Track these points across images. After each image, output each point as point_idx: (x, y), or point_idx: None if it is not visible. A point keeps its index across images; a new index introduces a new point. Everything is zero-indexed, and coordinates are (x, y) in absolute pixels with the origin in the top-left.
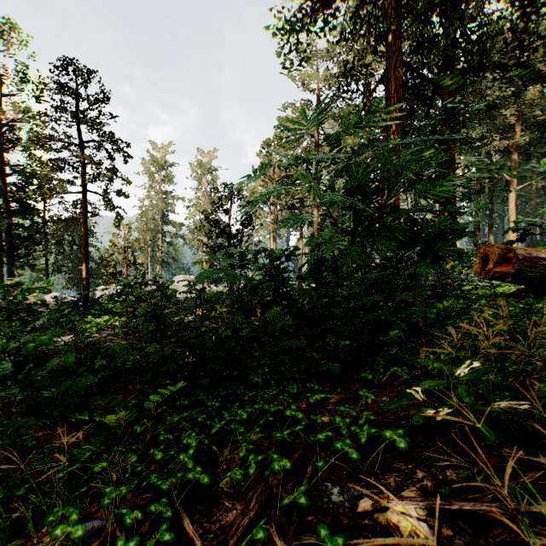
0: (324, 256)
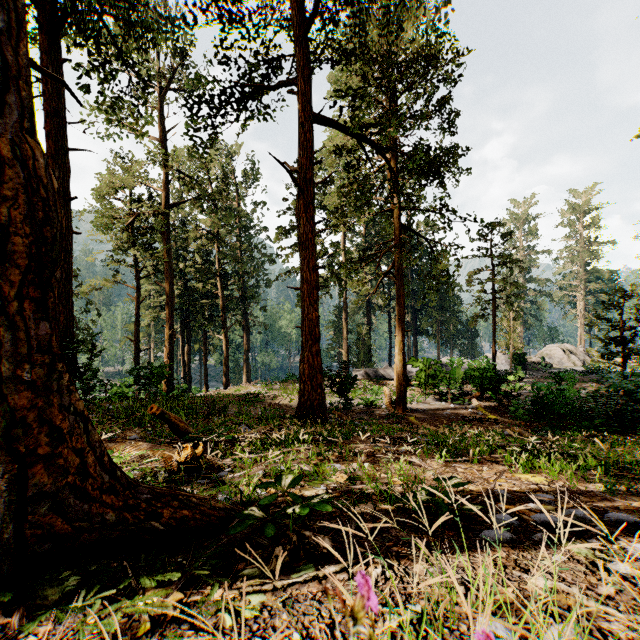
0: None
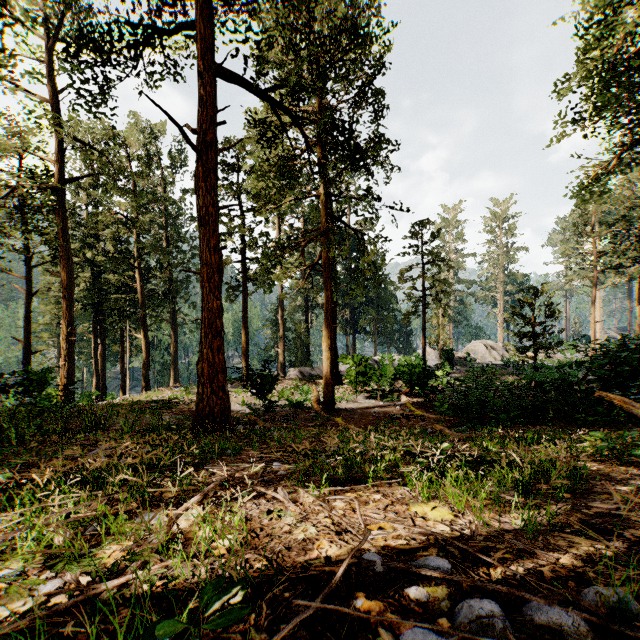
0: (562, 385)
